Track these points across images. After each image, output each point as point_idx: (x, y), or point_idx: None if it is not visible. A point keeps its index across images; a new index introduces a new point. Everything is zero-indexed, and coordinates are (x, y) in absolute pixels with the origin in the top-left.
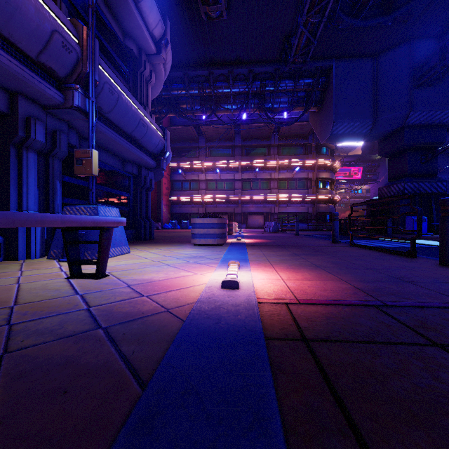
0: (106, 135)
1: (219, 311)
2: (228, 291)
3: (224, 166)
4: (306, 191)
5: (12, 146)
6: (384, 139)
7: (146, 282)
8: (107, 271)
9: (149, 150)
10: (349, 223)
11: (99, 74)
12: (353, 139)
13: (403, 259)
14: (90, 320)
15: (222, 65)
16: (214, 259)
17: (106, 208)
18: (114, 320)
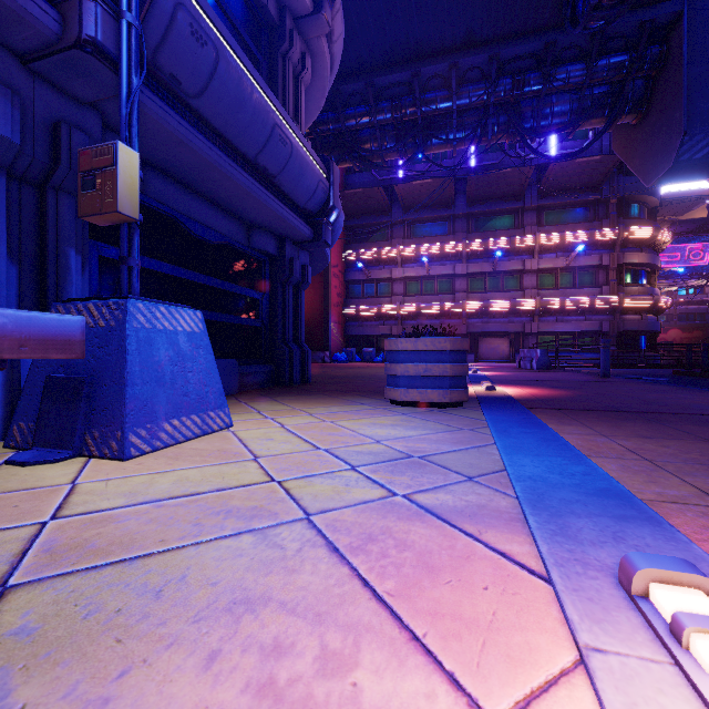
0: (196, 150)
1: None
2: None
3: (435, 253)
4: (597, 290)
5: None
6: None
7: None
8: (26, 565)
9: (297, 203)
10: None
11: None
12: None
13: None
14: None
15: (438, 56)
16: (483, 484)
17: (157, 308)
18: None
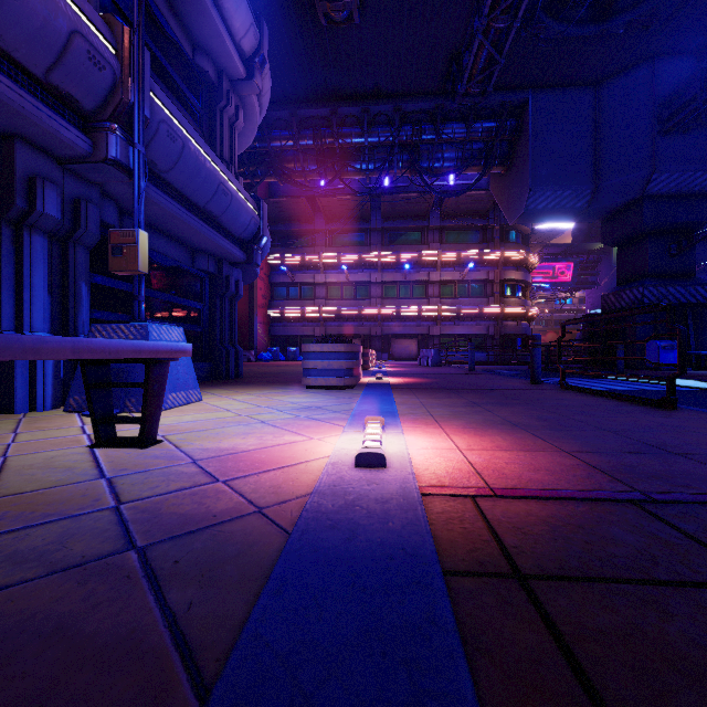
0: (164, 207)
1: (354, 512)
2: (367, 472)
3: (354, 261)
4: (485, 300)
5: (5, 225)
6: (610, 217)
7: (224, 454)
8: (161, 433)
9: (234, 234)
10: (558, 352)
11: (151, 106)
12: (560, 218)
13: (656, 413)
14: (116, 531)
15: (352, 100)
16: (340, 413)
17: (161, 327)
18: (160, 532)
